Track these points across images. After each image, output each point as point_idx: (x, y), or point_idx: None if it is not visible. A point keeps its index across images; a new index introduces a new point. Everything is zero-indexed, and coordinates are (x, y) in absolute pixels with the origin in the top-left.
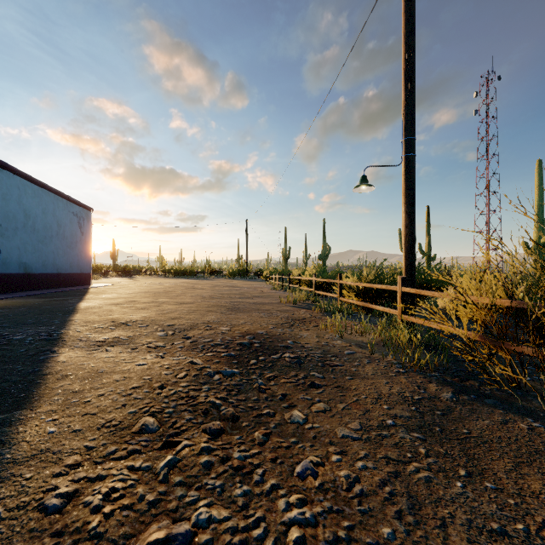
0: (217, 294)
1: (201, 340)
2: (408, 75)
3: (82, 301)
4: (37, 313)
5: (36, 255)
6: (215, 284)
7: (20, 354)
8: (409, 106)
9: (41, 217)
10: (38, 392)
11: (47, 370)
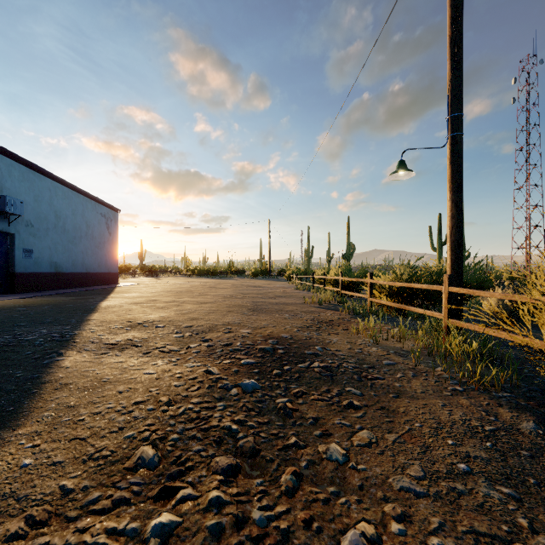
0: (239, 293)
1: (219, 344)
2: (454, 42)
3: (105, 299)
4: (58, 312)
5: (66, 254)
6: (238, 284)
7: (25, 357)
8: (455, 78)
9: (71, 218)
10: (29, 406)
11: (46, 377)
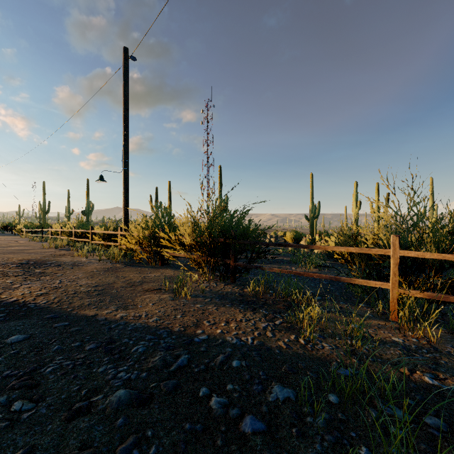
0: None
1: None
2: (125, 130)
3: None
4: None
5: None
6: None
7: None
8: (125, 145)
9: None
10: None
11: None
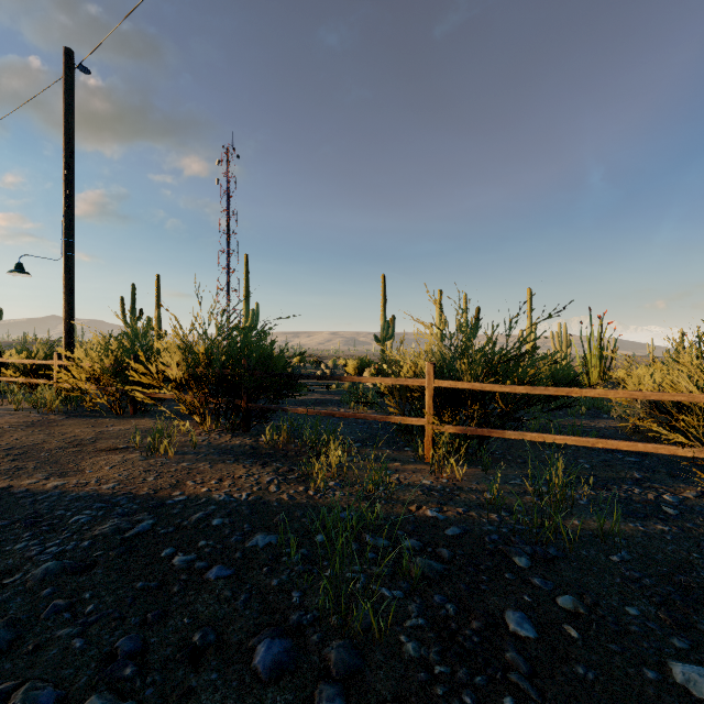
0: None
1: None
2: (68, 189)
3: None
4: None
5: None
6: None
7: None
8: (68, 214)
9: None
10: None
11: None
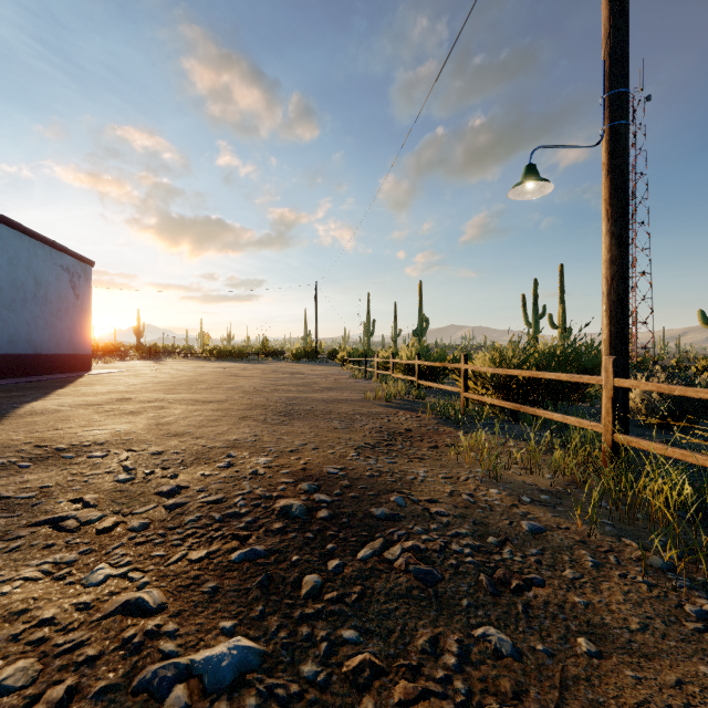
0: (269, 385)
1: (198, 498)
2: None
3: (42, 398)
4: None
5: None
6: (271, 370)
7: None
8: (618, 31)
9: (6, 270)
10: None
11: None
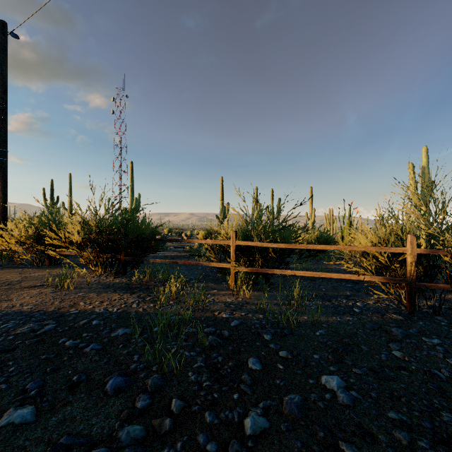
0: None
1: None
2: (2, 115)
3: None
4: None
5: None
6: None
7: None
8: (3, 132)
9: None
10: None
11: None
